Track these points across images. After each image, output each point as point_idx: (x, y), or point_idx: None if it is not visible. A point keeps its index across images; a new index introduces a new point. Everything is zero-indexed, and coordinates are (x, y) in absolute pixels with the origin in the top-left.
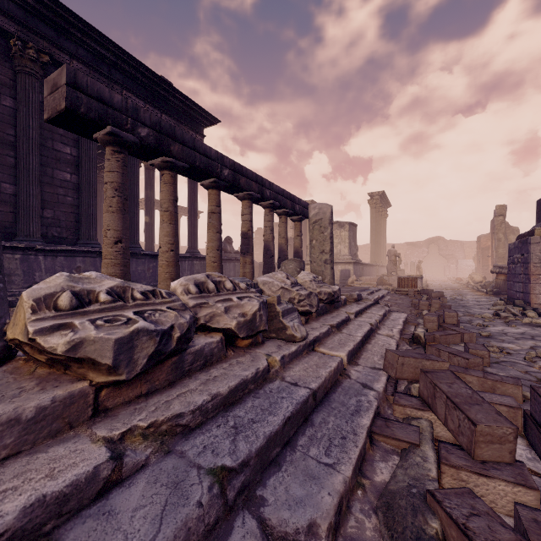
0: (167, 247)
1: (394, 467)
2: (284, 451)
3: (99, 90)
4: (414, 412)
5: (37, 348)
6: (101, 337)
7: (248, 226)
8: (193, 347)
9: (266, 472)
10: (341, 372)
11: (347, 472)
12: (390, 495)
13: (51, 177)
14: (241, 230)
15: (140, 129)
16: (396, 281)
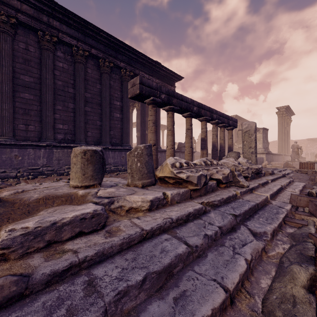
0: (170, 147)
1: (295, 230)
2: (250, 217)
3: (148, 82)
4: (305, 217)
5: (172, 178)
6: (193, 175)
7: (205, 134)
8: (209, 183)
9: (245, 220)
10: (267, 201)
11: (275, 225)
12: (293, 234)
13: (112, 116)
14: (201, 137)
15: (162, 95)
16: (298, 165)
